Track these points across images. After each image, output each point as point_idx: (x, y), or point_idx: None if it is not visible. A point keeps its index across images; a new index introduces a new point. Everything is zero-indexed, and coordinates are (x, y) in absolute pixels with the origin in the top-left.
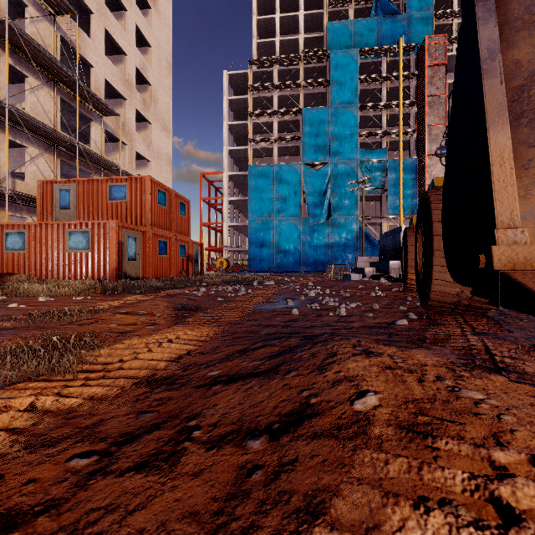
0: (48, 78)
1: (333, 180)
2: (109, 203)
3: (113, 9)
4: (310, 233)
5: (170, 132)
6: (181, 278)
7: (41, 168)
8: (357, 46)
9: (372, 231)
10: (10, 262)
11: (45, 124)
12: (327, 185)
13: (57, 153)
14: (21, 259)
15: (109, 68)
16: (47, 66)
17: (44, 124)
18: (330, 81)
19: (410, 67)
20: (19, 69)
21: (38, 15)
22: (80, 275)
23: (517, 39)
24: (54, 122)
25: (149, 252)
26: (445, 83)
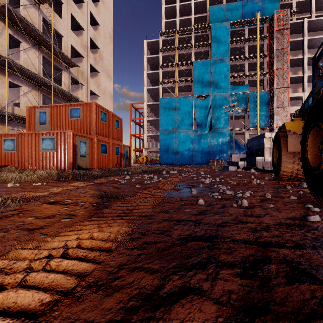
0: (34, 43)
1: (213, 106)
2: (69, 120)
3: (76, 2)
4: (198, 140)
5: (111, 78)
6: (115, 169)
7: (30, 99)
8: (228, 20)
9: (238, 138)
10: (6, 158)
11: (31, 71)
12: (209, 109)
13: (40, 90)
14: (13, 156)
15: (73, 37)
16: (33, 35)
17: (31, 71)
18: (211, 43)
19: (263, 32)
20: (16, 37)
21: (28, 4)
22: (49, 167)
23: None
24: (38, 71)
25: (94, 152)
26: (288, 40)
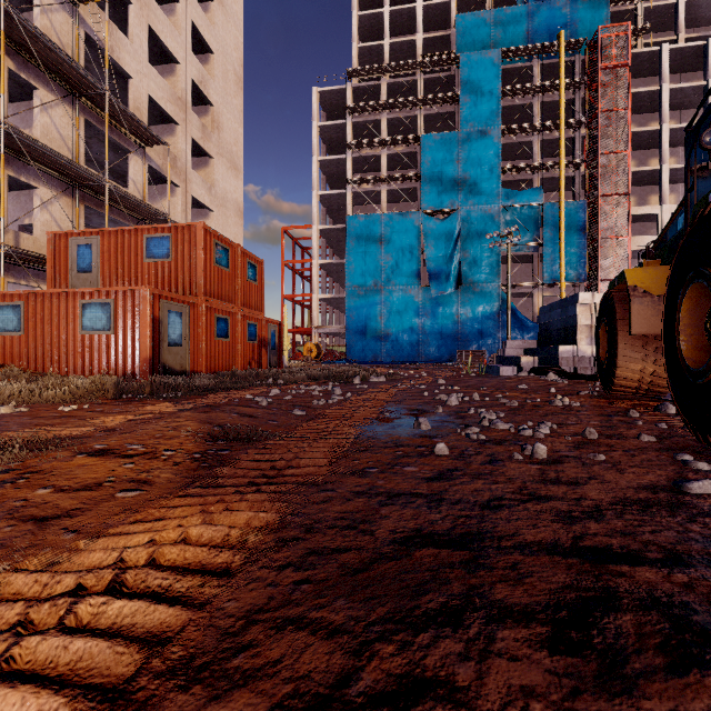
0: (66, 91)
1: (464, 233)
2: (145, 263)
3: (161, 1)
4: (432, 308)
5: (239, 171)
6: (248, 372)
7: (57, 217)
8: (498, 46)
9: (519, 304)
10: (1, 349)
11: (59, 154)
12: (456, 240)
13: (80, 196)
14: (16, 344)
15: (154, 80)
16: (64, 73)
17: (58, 153)
18: (460, 96)
19: (574, 72)
20: (25, 78)
21: (52, 2)
22: (98, 368)
23: None
24: (76, 153)
25: (201, 334)
26: (628, 92)
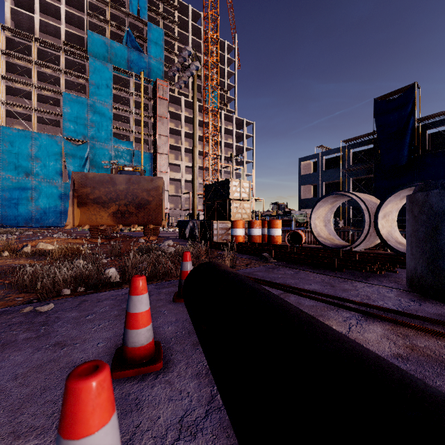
0: None
1: (92, 156)
2: None
3: None
4: None
5: None
6: None
7: None
8: (113, 60)
9: None
10: None
11: None
12: (86, 159)
13: None
14: None
15: None
16: None
17: None
18: (89, 79)
19: (149, 92)
20: None
21: None
22: None
23: (83, 189)
24: None
25: None
26: (168, 112)
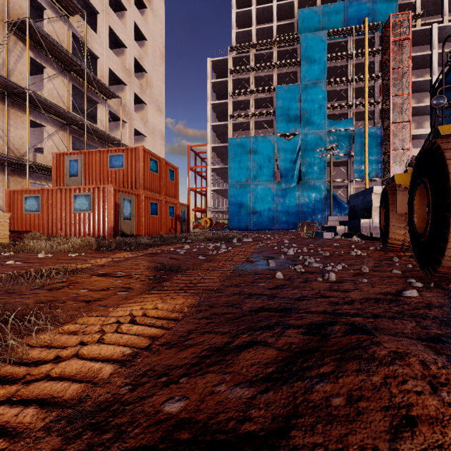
0: (62, 68)
1: (303, 148)
2: (109, 171)
3: (116, 10)
4: (282, 195)
5: (162, 111)
6: (170, 236)
7: (56, 143)
8: (325, 28)
9: (339, 193)
10: (28, 222)
11: (59, 106)
12: (298, 153)
13: (69, 130)
14: (36, 219)
15: (112, 58)
16: (61, 58)
17: (58, 105)
18: (301, 61)
19: (374, 44)
20: (39, 62)
21: (54, 16)
22: (84, 233)
23: None
24: (67, 105)
25: (142, 213)
26: (409, 56)
